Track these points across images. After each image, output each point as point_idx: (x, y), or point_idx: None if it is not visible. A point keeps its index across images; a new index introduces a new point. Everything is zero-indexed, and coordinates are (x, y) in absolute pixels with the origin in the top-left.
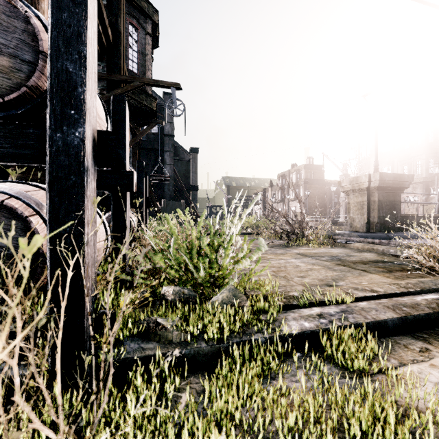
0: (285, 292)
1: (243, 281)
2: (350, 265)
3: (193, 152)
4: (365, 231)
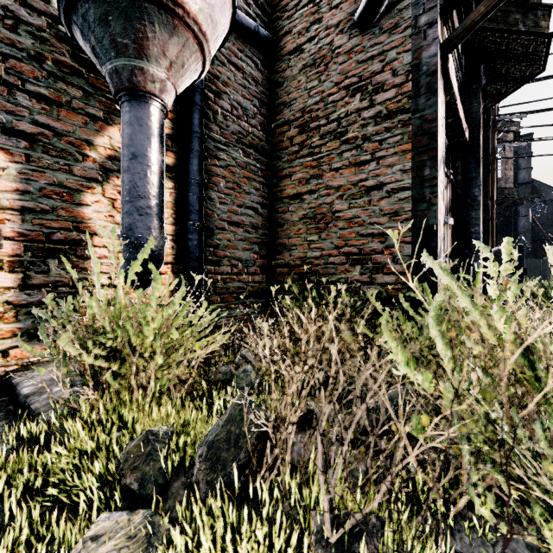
0: None
1: None
2: None
3: None
4: None
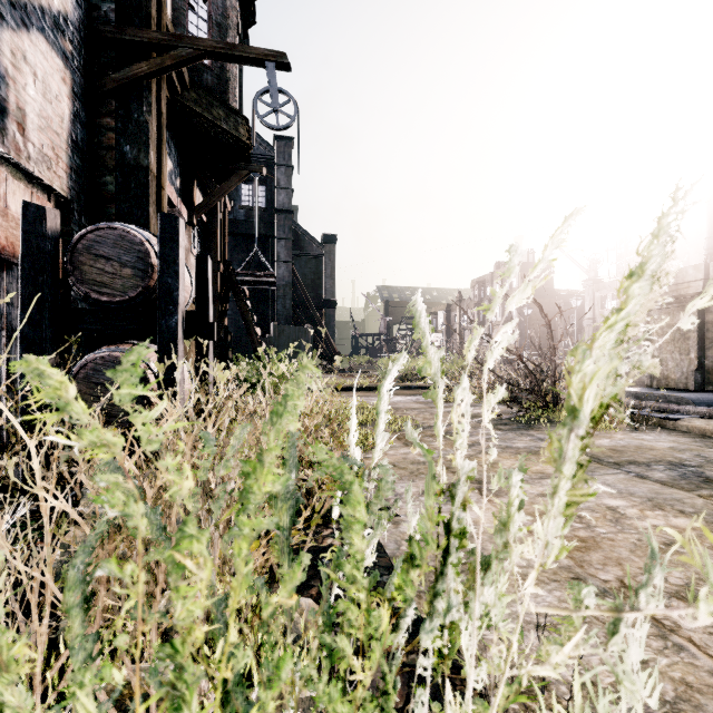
0: None
1: None
2: None
3: (327, 242)
4: (692, 388)
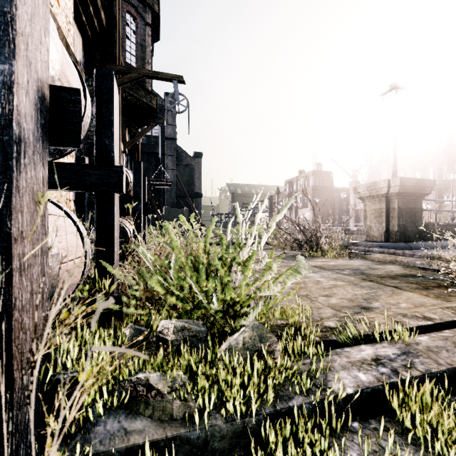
0: (317, 321)
1: (266, 309)
2: (378, 280)
3: (196, 157)
4: (383, 241)
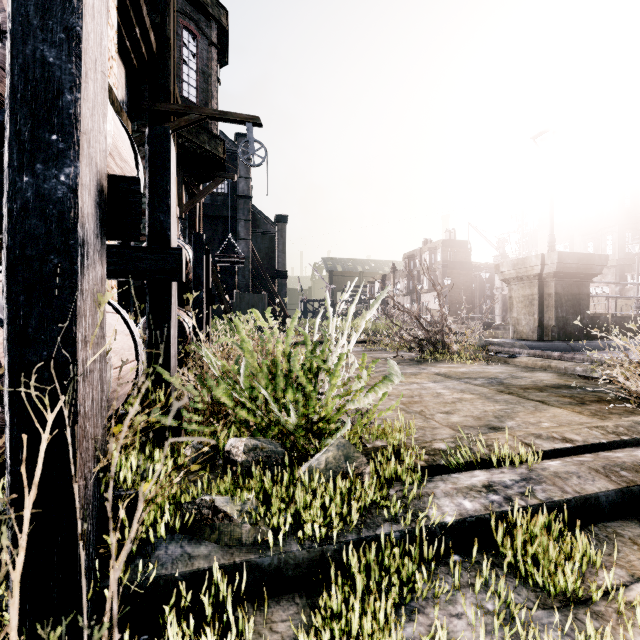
0: (425, 442)
1: (360, 426)
2: (519, 392)
3: (279, 222)
4: (535, 339)
